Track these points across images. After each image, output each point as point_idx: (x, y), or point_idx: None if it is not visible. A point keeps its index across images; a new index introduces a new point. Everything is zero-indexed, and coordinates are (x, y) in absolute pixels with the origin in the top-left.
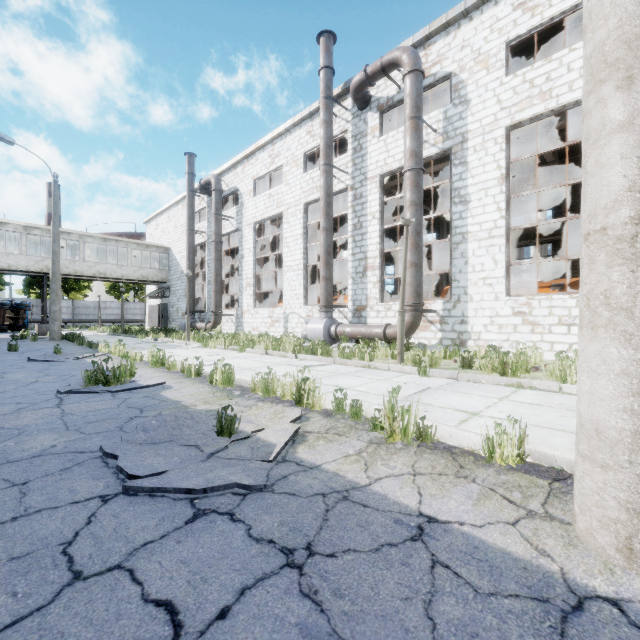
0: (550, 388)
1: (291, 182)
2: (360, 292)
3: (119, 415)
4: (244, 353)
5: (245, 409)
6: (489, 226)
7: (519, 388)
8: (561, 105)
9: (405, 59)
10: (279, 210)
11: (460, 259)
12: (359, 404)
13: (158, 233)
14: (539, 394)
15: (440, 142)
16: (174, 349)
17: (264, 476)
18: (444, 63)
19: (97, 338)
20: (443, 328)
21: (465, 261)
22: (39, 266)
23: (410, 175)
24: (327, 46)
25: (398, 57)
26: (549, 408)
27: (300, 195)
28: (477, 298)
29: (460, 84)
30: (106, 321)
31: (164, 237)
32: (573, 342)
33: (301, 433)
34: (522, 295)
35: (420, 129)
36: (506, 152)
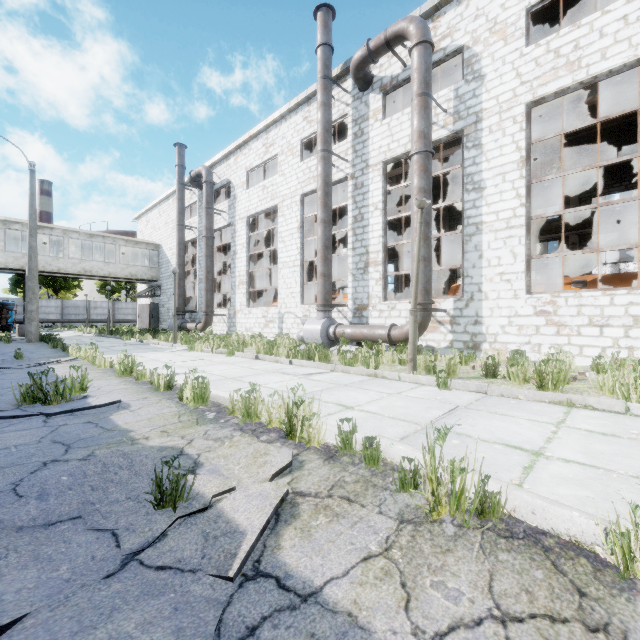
0: (612, 408)
1: (286, 172)
2: (361, 290)
3: (30, 458)
4: (233, 357)
5: (214, 445)
6: (507, 215)
7: (570, 407)
8: (592, 76)
9: (412, 30)
10: (274, 203)
11: (473, 252)
12: (376, 443)
13: (148, 229)
14: (602, 417)
15: (451, 123)
16: (156, 352)
17: (209, 635)
18: (455, 35)
19: (79, 339)
20: (454, 329)
21: (479, 255)
22: (19, 263)
23: (418, 159)
24: (325, 21)
25: (404, 28)
26: (633, 442)
27: (296, 186)
28: (493, 296)
29: (473, 58)
30: (96, 321)
31: (154, 233)
32: (606, 346)
33: (290, 497)
34: (545, 292)
35: (429, 107)
36: (526, 132)
